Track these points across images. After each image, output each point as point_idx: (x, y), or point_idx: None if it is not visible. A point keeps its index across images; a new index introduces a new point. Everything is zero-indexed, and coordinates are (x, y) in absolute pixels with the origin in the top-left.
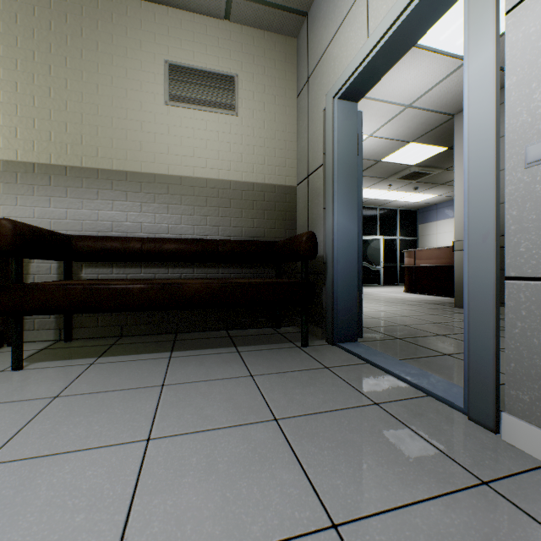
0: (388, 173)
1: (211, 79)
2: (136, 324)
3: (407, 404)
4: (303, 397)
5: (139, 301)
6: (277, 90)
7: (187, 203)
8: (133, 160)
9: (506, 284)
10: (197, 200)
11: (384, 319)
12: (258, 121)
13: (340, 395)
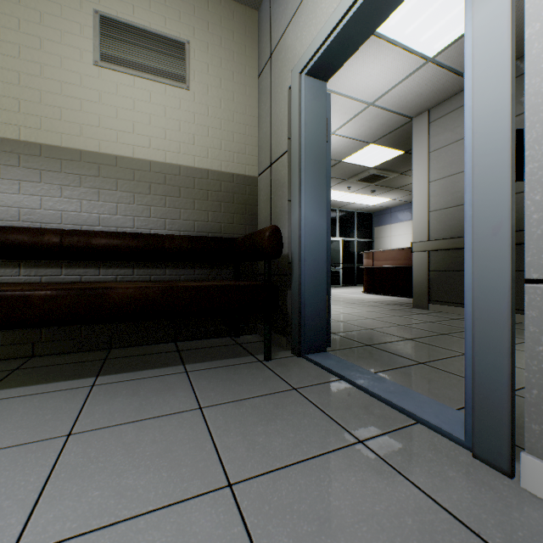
0: (348, 175)
1: (156, 41)
2: (54, 339)
3: (398, 439)
4: (268, 439)
5: (42, 313)
6: (236, 65)
7: (124, 189)
8: (51, 130)
9: (526, 288)
10: (138, 186)
11: (349, 323)
12: (213, 98)
13: (314, 431)
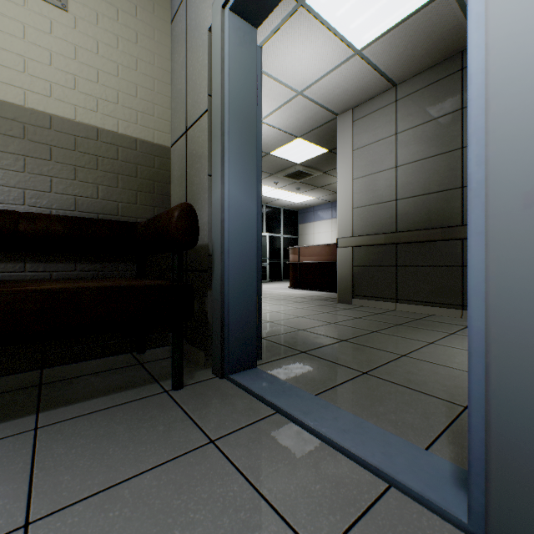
0: (276, 169)
1: None
2: None
3: None
4: None
5: None
6: None
7: None
8: None
9: None
10: None
11: (280, 323)
12: (106, 33)
13: None
